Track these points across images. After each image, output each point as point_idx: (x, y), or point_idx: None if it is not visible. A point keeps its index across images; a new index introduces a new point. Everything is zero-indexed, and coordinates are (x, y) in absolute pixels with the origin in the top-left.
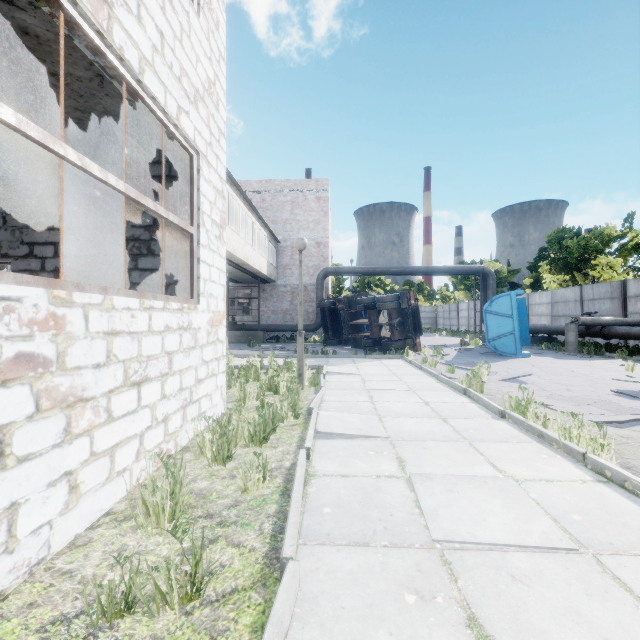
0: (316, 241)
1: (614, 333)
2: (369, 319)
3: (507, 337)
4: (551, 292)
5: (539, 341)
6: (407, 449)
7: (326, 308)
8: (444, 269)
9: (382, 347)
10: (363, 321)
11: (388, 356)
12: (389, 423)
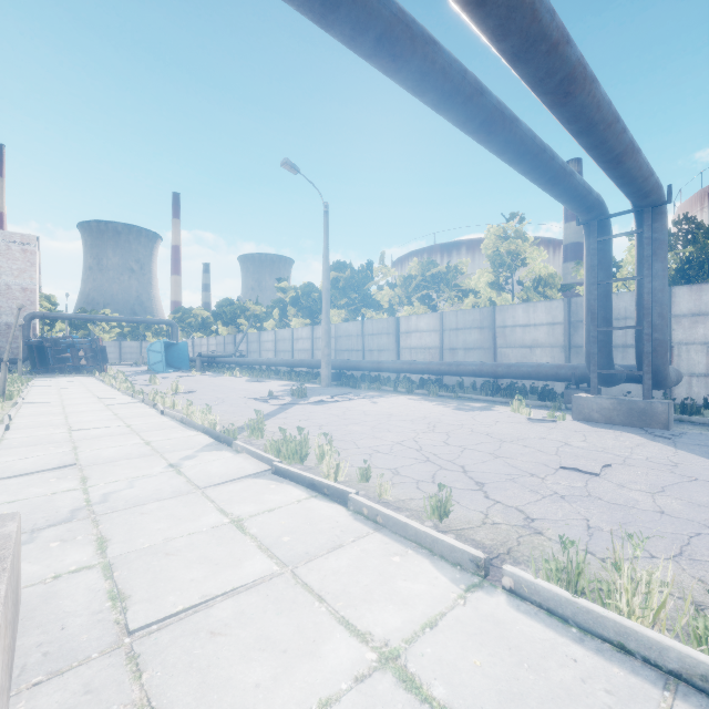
0: (22, 287)
1: (217, 361)
2: (71, 354)
3: (160, 363)
4: (216, 338)
5: (202, 367)
6: (62, 386)
7: (34, 345)
8: (142, 320)
9: (80, 371)
10: (67, 355)
11: (82, 375)
12: (61, 385)
